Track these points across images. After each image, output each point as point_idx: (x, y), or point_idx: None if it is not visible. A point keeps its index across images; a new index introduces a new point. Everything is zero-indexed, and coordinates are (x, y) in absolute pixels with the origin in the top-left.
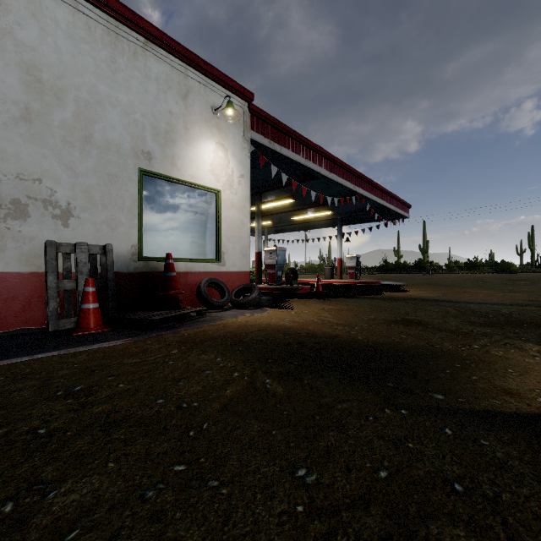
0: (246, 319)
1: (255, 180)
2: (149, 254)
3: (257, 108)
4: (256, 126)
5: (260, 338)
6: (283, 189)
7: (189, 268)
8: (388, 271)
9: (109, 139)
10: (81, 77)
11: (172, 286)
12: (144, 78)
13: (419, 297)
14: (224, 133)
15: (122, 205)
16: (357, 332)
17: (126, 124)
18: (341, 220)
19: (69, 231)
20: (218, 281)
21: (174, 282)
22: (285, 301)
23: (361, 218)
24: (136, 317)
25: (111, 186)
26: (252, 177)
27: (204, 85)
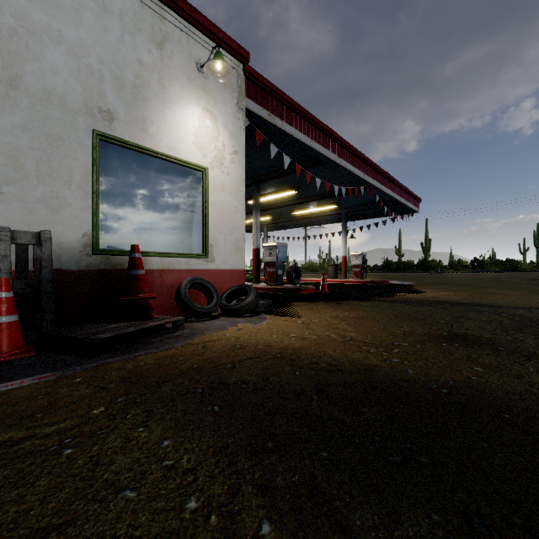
0: (237, 333)
1: (253, 167)
2: (110, 245)
3: (254, 71)
4: (253, 94)
5: (254, 378)
6: (284, 179)
7: (166, 265)
8: (391, 270)
9: (48, 86)
10: None
11: (139, 289)
12: (103, 11)
13: (445, 299)
14: (212, 97)
15: (69, 179)
16: (400, 359)
17: (75, 69)
18: (345, 215)
19: None
20: (204, 281)
21: (141, 283)
22: (287, 305)
23: (366, 213)
24: (76, 334)
25: (51, 151)
26: (249, 163)
27: (186, 34)
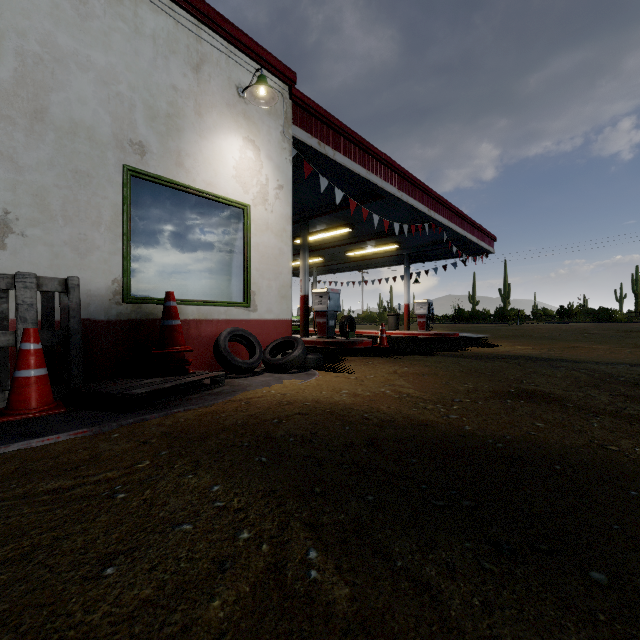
0: (283, 389)
1: (300, 202)
2: (141, 293)
3: (301, 95)
4: (300, 120)
5: (302, 432)
6: (336, 215)
7: (204, 314)
8: (463, 321)
9: (76, 117)
10: (28, 18)
11: (174, 341)
12: (134, 33)
13: (520, 354)
14: (255, 125)
15: (98, 220)
16: (459, 416)
17: (104, 98)
18: (408, 256)
19: (7, 255)
20: (246, 332)
21: (177, 335)
22: (340, 360)
23: (433, 254)
24: (109, 389)
25: (78, 189)
26: (296, 197)
27: (225, 55)
